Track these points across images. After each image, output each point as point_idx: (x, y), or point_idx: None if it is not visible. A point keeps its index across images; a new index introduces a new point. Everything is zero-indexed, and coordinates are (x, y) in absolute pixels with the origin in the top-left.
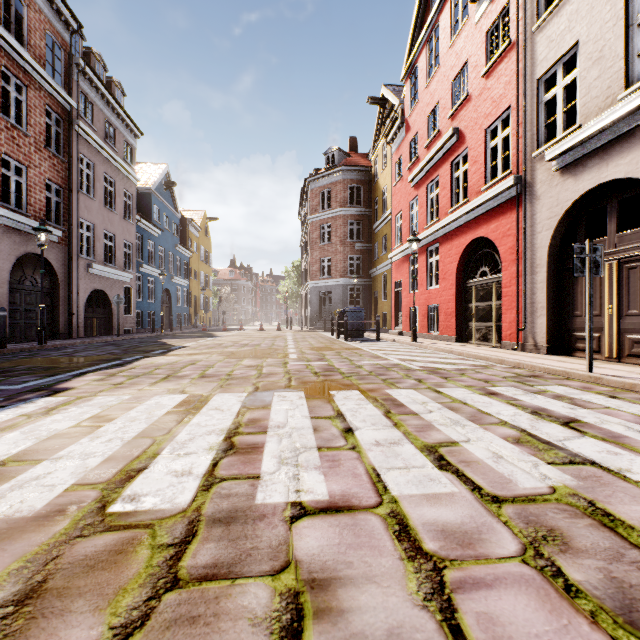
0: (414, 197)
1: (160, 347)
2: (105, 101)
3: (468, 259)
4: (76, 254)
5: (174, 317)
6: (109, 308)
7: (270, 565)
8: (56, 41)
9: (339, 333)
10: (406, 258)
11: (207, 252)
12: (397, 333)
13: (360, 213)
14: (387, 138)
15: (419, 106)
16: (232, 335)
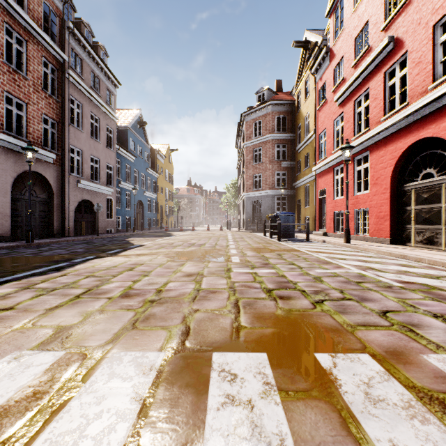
0: (339, 115)
1: (120, 246)
2: (91, 58)
3: (405, 163)
4: (67, 172)
5: (145, 221)
6: (95, 214)
7: None
8: (51, 9)
9: (271, 234)
10: (330, 169)
11: (170, 174)
12: (322, 234)
13: (285, 138)
14: (309, 73)
15: (345, 32)
16: (185, 235)
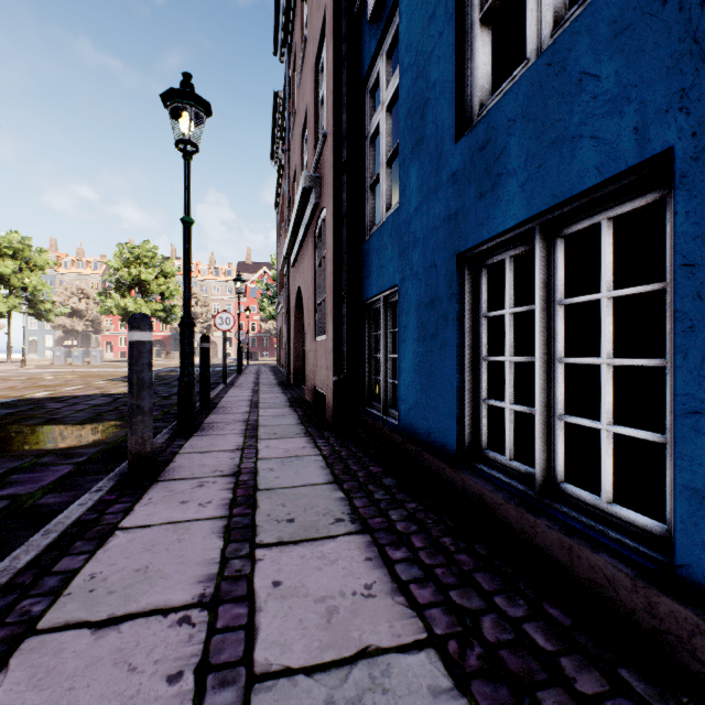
0: None
1: None
2: None
3: None
4: None
5: None
6: None
7: (116, 368)
8: None
9: None
10: None
11: None
12: None
13: None
14: None
15: None
16: None
